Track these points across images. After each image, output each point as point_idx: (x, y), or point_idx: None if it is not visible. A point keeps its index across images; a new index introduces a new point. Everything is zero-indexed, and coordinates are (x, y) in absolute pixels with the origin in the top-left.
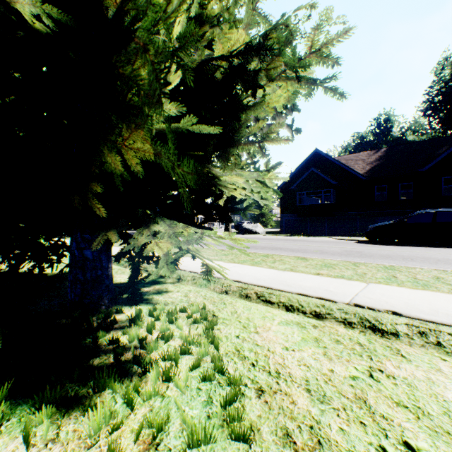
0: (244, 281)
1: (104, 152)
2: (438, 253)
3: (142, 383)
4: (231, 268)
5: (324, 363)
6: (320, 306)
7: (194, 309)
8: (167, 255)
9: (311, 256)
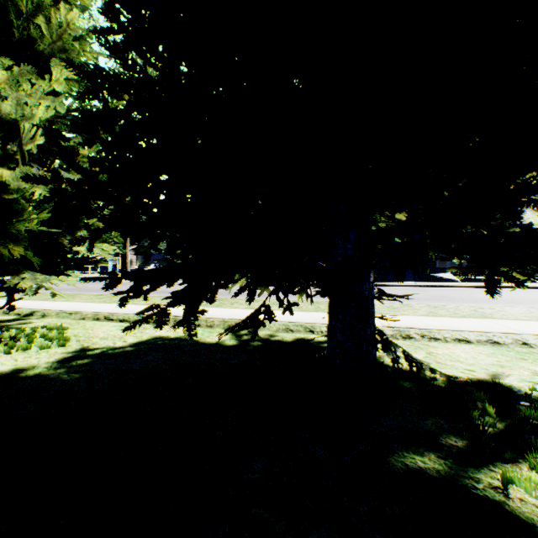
0: (101, 312)
1: (1, 248)
2: None
3: (17, 346)
4: (98, 306)
5: (118, 333)
6: (140, 317)
7: (53, 326)
8: (32, 287)
9: None
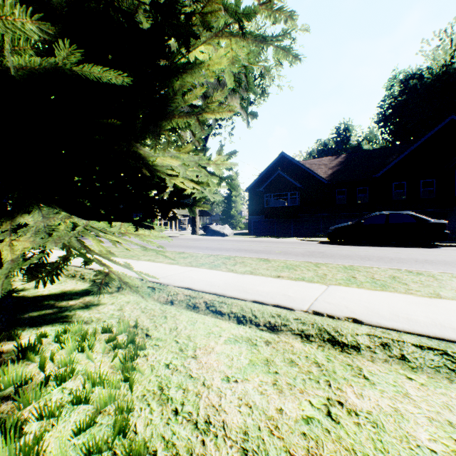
0: (195, 288)
1: None
2: (391, 252)
3: None
4: (185, 273)
5: (272, 398)
6: (275, 316)
7: (121, 328)
8: (16, 261)
9: (275, 257)
